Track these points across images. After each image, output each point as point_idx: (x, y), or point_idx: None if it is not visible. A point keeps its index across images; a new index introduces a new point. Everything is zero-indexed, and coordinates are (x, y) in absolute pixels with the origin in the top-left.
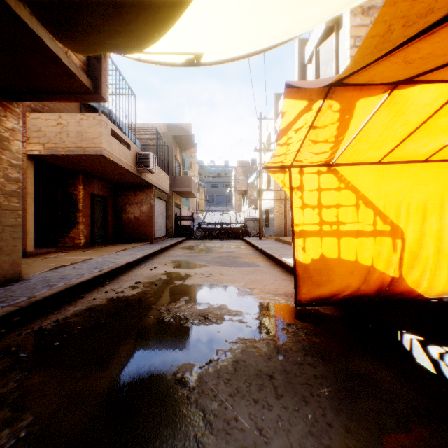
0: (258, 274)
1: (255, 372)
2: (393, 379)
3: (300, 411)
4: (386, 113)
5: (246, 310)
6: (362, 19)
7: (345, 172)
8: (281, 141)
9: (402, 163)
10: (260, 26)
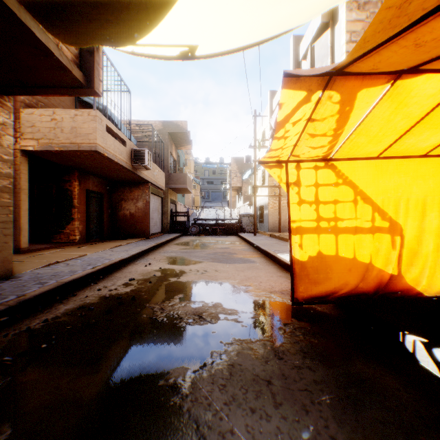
0: (253, 270)
1: (252, 377)
2: (397, 385)
3: (301, 422)
4: (387, 105)
5: (241, 308)
6: (358, 14)
7: (343, 167)
8: (278, 135)
9: (401, 158)
10: (256, 17)
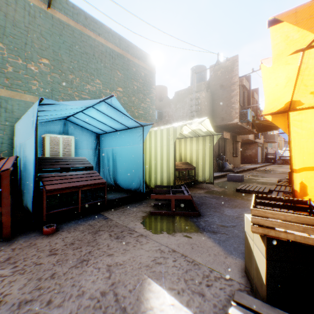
0: None
1: None
2: None
3: None
4: None
5: None
6: None
7: None
8: None
9: None
10: None
